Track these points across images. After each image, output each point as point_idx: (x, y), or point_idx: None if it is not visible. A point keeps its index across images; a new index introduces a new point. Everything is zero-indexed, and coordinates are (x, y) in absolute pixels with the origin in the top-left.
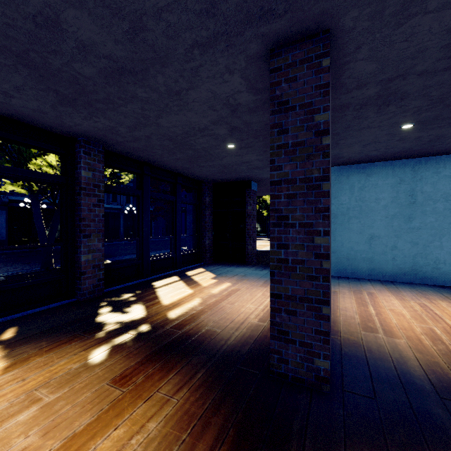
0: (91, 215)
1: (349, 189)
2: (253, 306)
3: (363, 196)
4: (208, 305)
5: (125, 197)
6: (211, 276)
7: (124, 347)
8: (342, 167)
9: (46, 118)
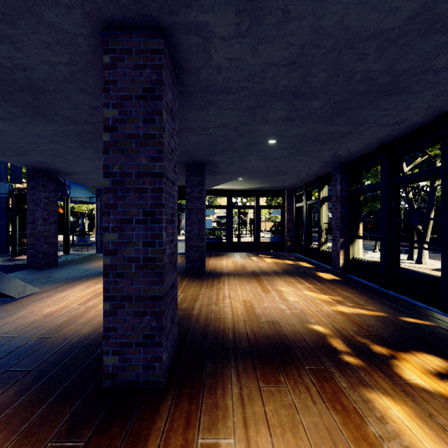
0: None
1: None
2: None
3: None
4: None
5: None
6: None
7: (316, 336)
8: None
9: None
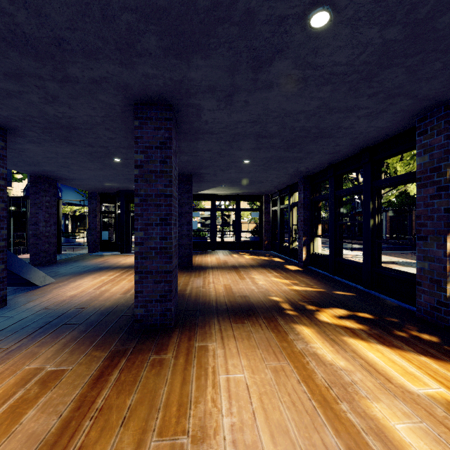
0: (429, 211)
1: None
2: (238, 376)
3: None
4: (299, 353)
5: None
6: None
7: (272, 302)
8: None
9: (367, 135)
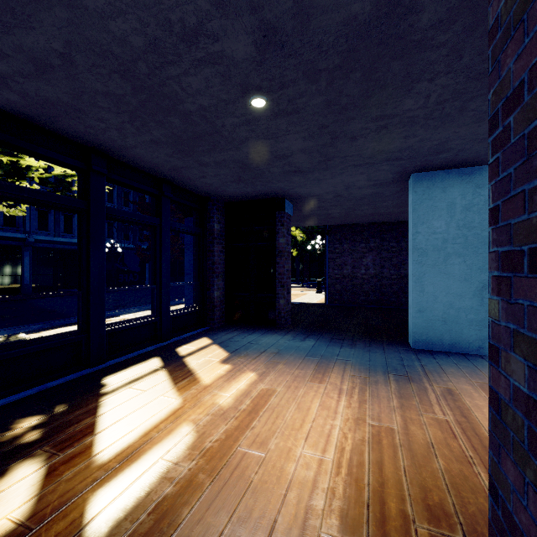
0: None
1: (447, 208)
2: (311, 450)
3: (470, 221)
4: (206, 454)
5: (106, 230)
6: (219, 356)
7: None
8: (434, 173)
9: None
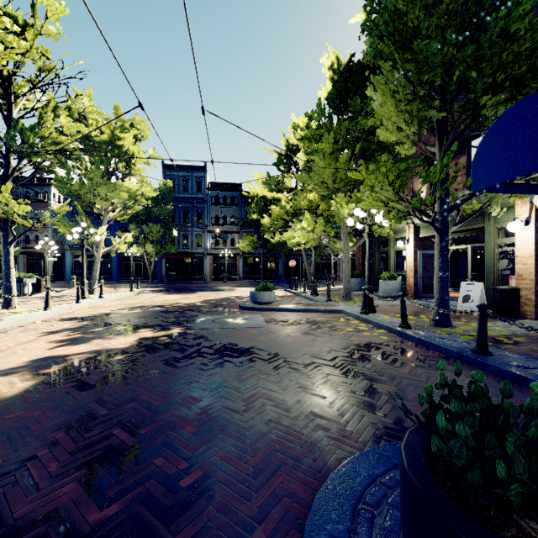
0: None
1: None
2: None
3: None
4: None
5: None
6: None
7: None
8: None
9: None
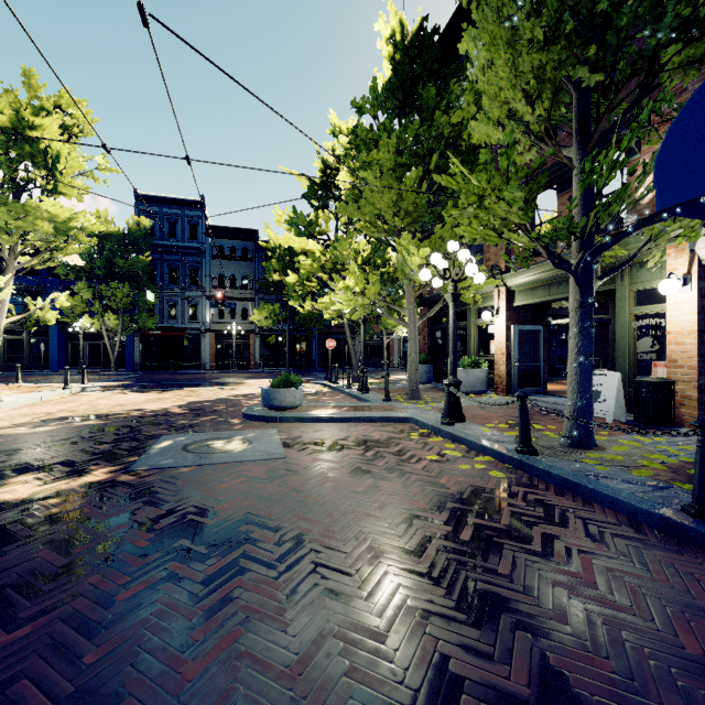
0: None
1: None
2: None
3: None
4: None
5: None
6: None
7: None
8: None
9: None
